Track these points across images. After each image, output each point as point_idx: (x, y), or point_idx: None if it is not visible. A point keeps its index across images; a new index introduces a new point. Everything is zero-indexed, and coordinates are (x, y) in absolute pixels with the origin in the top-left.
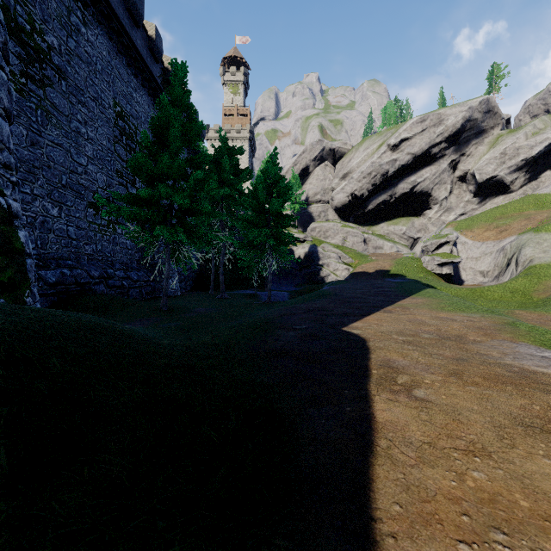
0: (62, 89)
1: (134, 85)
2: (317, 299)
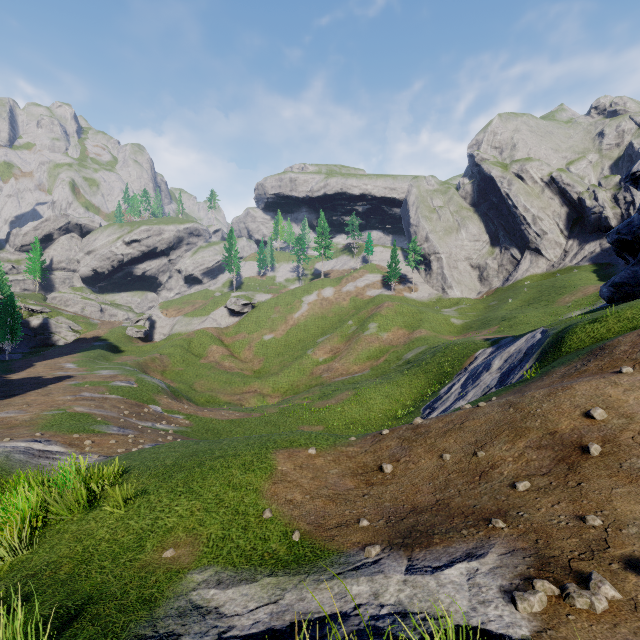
0: None
1: None
2: (32, 357)
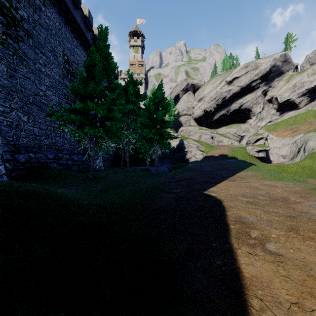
0: (30, 44)
1: (75, 44)
2: (185, 172)
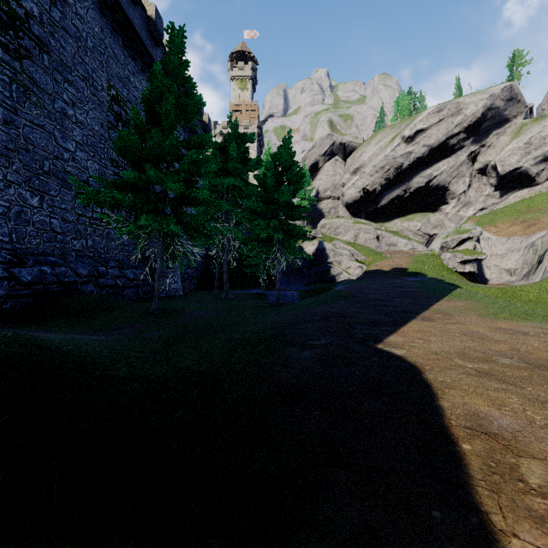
0: (44, 64)
1: (132, 69)
2: (333, 301)
